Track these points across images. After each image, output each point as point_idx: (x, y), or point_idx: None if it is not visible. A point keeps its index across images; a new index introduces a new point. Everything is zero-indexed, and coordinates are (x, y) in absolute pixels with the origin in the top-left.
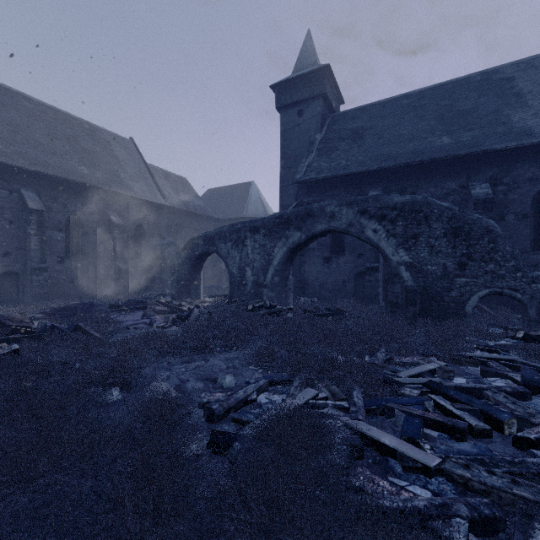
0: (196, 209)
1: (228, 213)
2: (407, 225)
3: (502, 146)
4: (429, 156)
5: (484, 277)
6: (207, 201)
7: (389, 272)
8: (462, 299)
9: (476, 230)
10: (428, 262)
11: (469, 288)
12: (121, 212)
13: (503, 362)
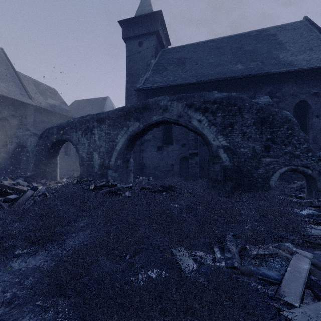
0: (61, 111)
1: None
2: (225, 116)
3: (277, 70)
4: (230, 75)
5: (284, 157)
6: (74, 108)
7: (210, 154)
8: (267, 175)
9: (278, 120)
10: (241, 146)
11: (272, 166)
12: None
13: None
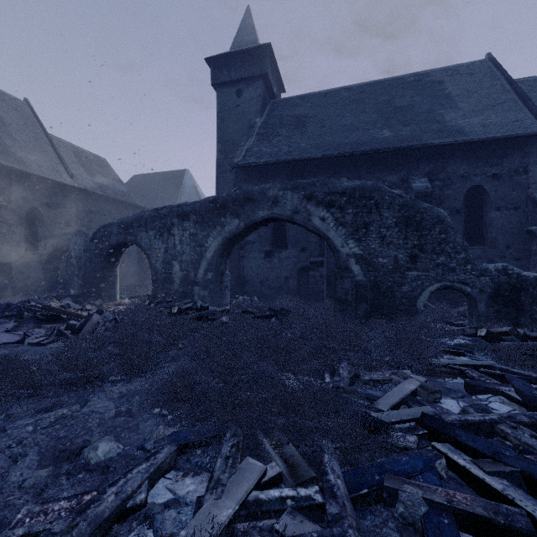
0: (116, 195)
1: (158, 202)
2: (358, 213)
3: (439, 141)
4: (371, 147)
5: (436, 270)
6: (134, 188)
7: (338, 265)
8: (414, 294)
9: (427, 220)
10: (379, 254)
11: (421, 283)
12: (5, 189)
13: (484, 370)
